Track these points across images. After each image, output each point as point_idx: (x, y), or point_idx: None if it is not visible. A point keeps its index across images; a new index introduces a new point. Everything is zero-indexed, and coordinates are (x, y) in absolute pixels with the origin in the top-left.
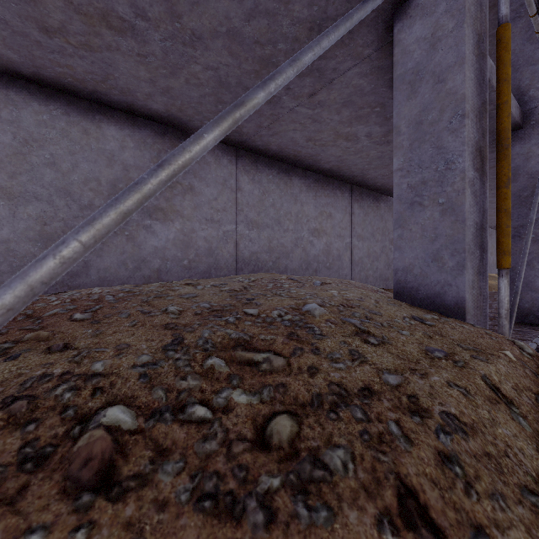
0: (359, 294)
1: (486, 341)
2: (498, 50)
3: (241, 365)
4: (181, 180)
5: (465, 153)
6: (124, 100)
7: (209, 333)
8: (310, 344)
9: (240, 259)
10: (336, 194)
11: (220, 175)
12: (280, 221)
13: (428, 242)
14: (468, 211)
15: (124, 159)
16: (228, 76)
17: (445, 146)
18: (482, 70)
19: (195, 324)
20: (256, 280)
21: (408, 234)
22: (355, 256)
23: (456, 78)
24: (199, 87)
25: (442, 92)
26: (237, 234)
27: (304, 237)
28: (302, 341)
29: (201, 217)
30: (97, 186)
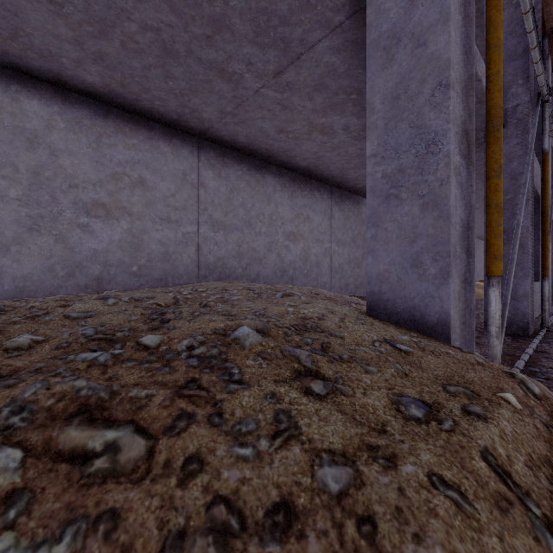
0: (322, 309)
1: (479, 376)
2: (488, 9)
3: (57, 460)
4: (129, 171)
5: (450, 133)
6: (47, 67)
7: (36, 390)
8: (211, 404)
9: (203, 265)
10: (314, 195)
11: (178, 168)
12: (252, 223)
13: (406, 244)
14: (454, 205)
15: (51, 142)
16: (174, 41)
17: (426, 125)
18: (468, 37)
19: (31, 370)
20: (204, 290)
21: (382, 234)
22: (335, 262)
23: (439, 40)
24: (140, 54)
25: (423, 57)
26: (199, 236)
27: (279, 242)
28: (200, 398)
29: (155, 216)
30: (12, 173)
